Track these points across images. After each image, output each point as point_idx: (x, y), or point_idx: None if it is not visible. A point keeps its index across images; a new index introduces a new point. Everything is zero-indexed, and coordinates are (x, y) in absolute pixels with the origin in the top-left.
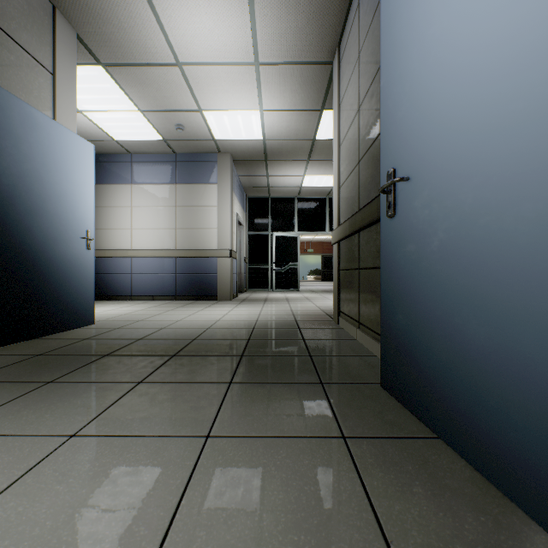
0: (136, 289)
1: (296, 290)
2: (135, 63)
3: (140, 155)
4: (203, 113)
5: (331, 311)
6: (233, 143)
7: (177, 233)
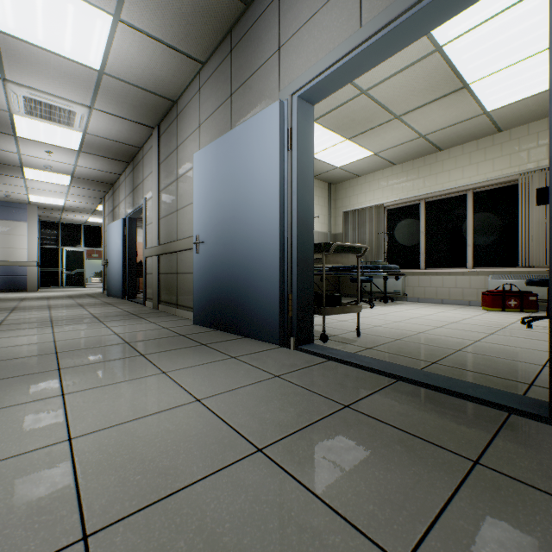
0: None
1: (83, 287)
2: (1, 183)
3: None
4: (29, 195)
5: None
6: (43, 203)
7: None
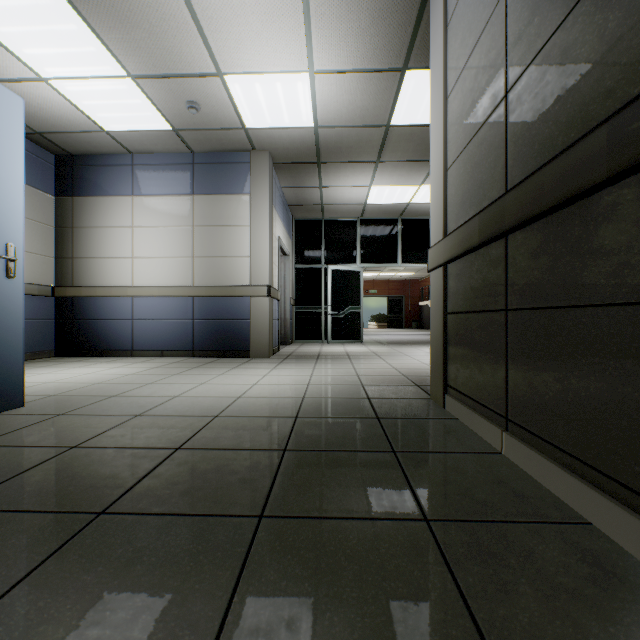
0: (139, 341)
1: (358, 341)
2: None
3: (145, 155)
4: (224, 80)
5: (419, 377)
6: (271, 133)
7: (195, 263)
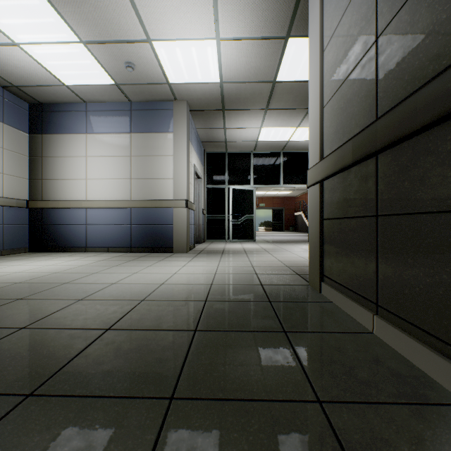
0: (91, 241)
1: (252, 241)
2: None
3: (95, 104)
4: (153, 45)
5: (298, 267)
6: (188, 87)
7: (132, 183)
